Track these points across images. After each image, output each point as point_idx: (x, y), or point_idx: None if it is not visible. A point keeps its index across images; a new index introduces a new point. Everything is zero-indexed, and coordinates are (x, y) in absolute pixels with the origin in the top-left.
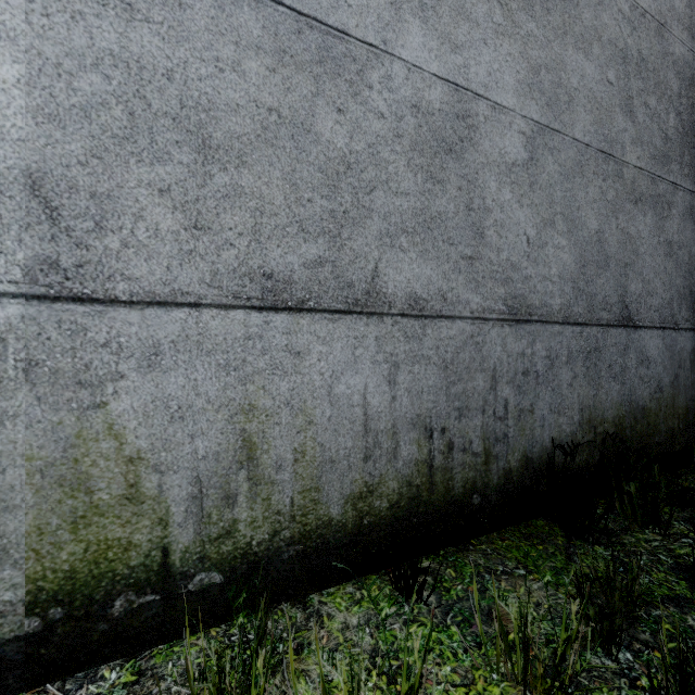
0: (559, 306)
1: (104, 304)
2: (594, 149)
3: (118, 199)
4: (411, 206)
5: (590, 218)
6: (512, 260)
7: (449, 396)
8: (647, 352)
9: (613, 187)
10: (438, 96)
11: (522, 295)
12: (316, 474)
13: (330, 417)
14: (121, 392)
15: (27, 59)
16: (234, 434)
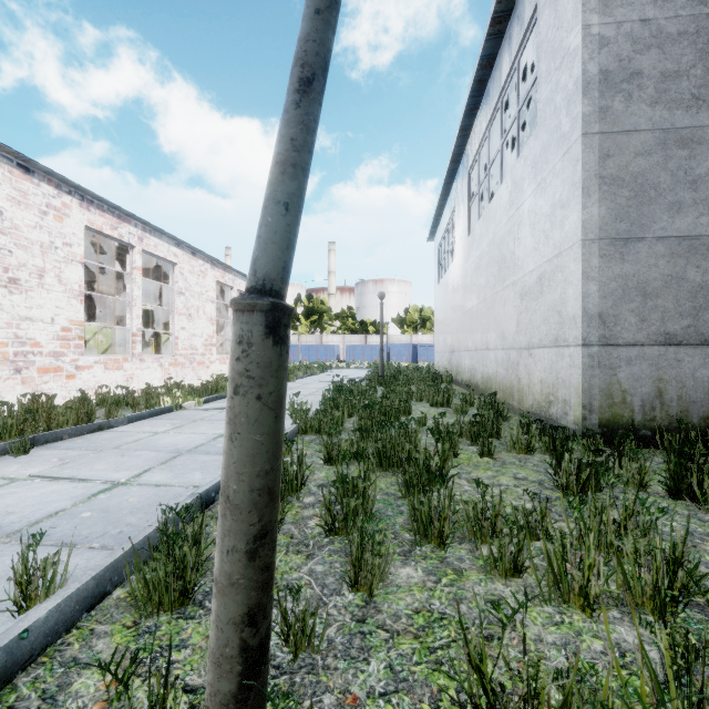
0: None
1: (616, 346)
2: None
3: (620, 316)
4: None
5: None
6: None
7: None
8: None
9: None
10: None
11: None
12: (686, 406)
13: (693, 385)
14: (620, 371)
15: (598, 283)
16: (654, 387)
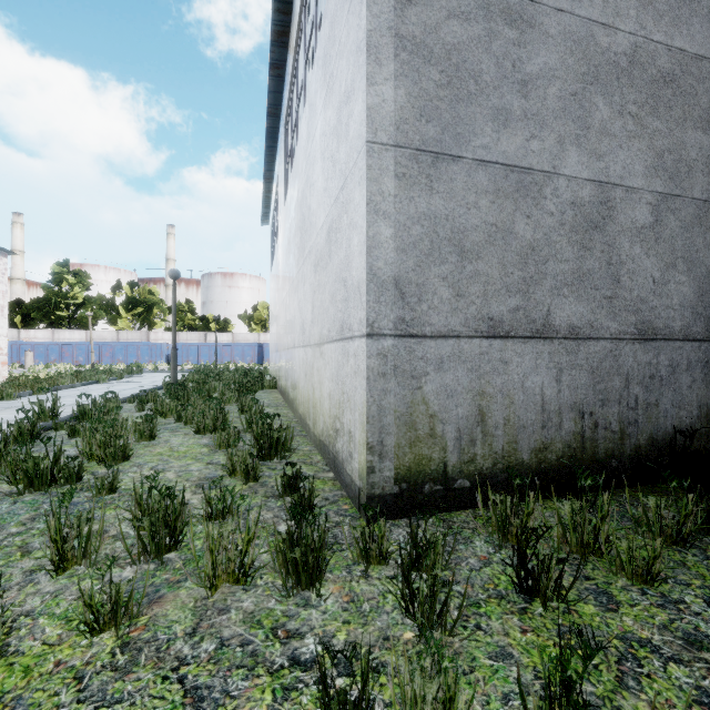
0: (680, 327)
1: (421, 338)
2: None
3: (426, 285)
4: (570, 268)
5: (707, 257)
6: (640, 296)
7: (595, 391)
8: None
9: None
10: (587, 192)
11: (649, 321)
12: (515, 433)
13: (523, 400)
14: (427, 382)
15: (394, 225)
16: (474, 407)
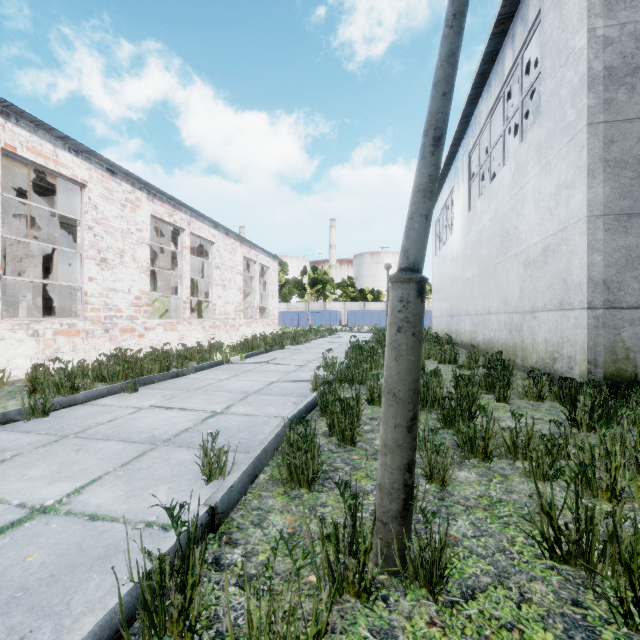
0: None
1: (620, 309)
2: None
3: (623, 282)
4: None
5: None
6: None
7: None
8: None
9: None
10: None
11: None
12: None
13: None
14: (624, 331)
15: (603, 254)
16: None
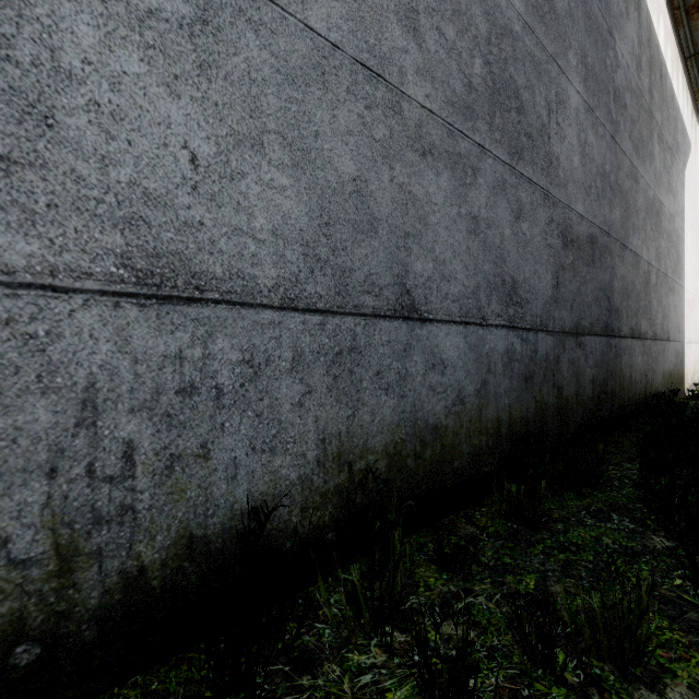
0: (274, 281)
1: None
2: (349, 56)
3: None
4: None
5: (340, 156)
6: (146, 185)
7: None
8: (442, 353)
9: (384, 122)
10: None
11: (179, 254)
12: None
13: None
14: None
15: None
16: None
